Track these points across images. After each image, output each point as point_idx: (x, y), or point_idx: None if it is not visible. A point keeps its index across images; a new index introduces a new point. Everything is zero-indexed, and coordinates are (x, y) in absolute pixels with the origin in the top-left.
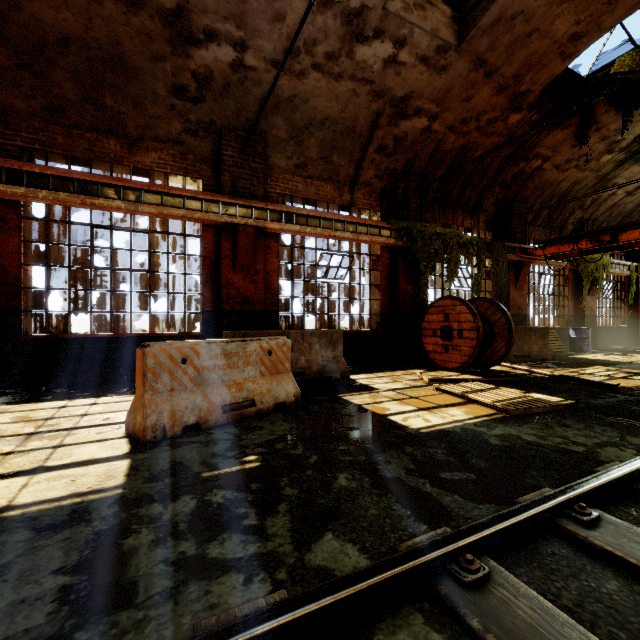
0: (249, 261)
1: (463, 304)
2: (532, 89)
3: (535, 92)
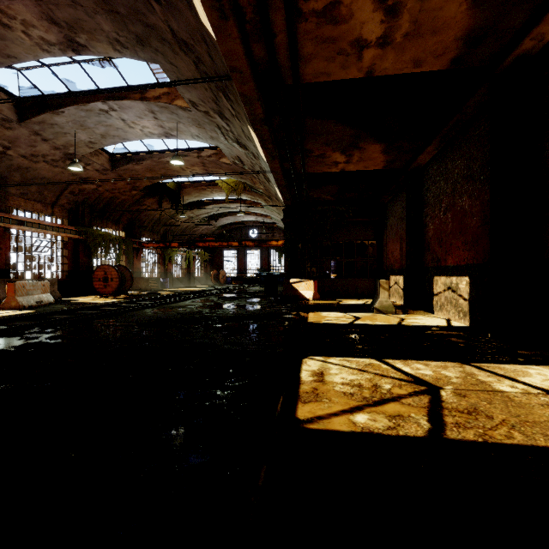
0: None
1: (113, 268)
2: (141, 186)
3: (142, 187)
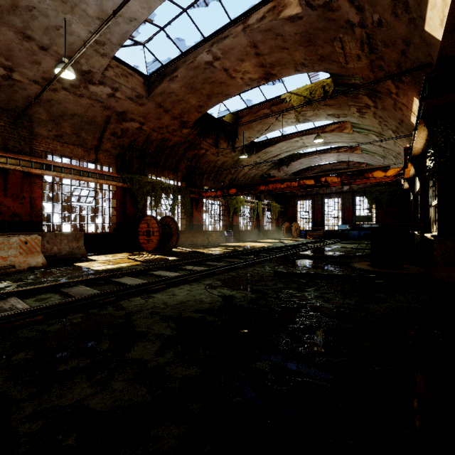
0: (18, 191)
1: (154, 219)
2: (190, 121)
3: (191, 122)
